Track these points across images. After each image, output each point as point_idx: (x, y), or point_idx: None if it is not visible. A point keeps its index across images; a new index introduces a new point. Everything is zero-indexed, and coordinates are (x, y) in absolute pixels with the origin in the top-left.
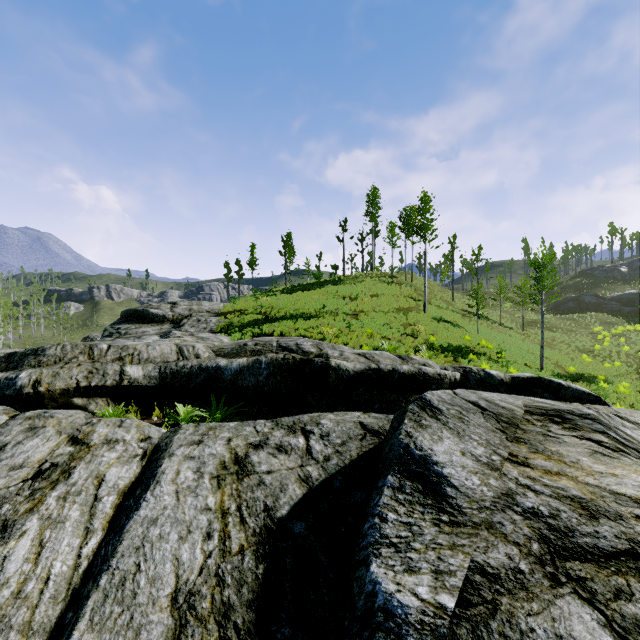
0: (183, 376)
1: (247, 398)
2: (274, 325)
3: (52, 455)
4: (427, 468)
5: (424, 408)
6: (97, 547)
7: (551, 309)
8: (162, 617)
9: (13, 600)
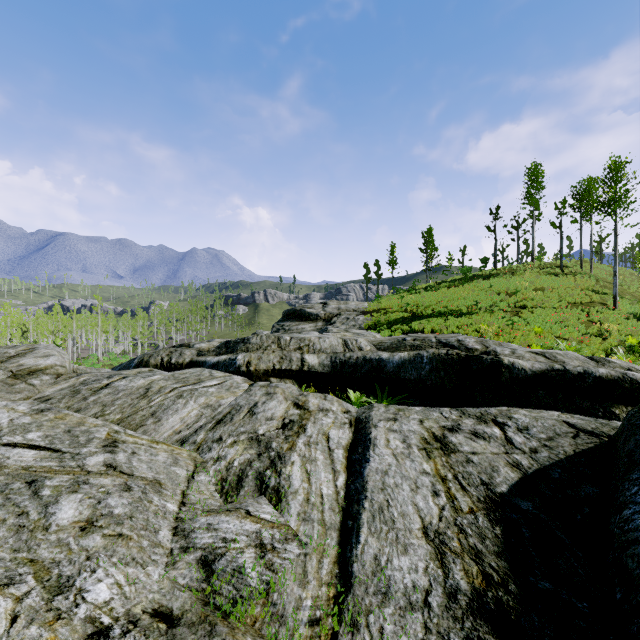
0: (350, 366)
1: (408, 391)
2: (422, 322)
3: (287, 414)
4: None
5: None
6: (345, 483)
7: None
8: (421, 543)
9: (306, 503)
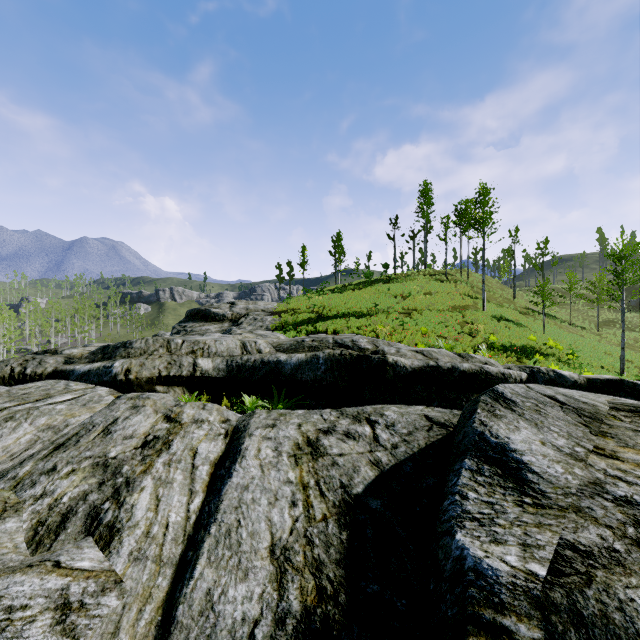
0: (247, 369)
1: (305, 392)
2: (327, 323)
3: (153, 429)
4: (505, 455)
5: (497, 399)
6: (201, 505)
7: (633, 307)
8: (264, 564)
9: (144, 538)
